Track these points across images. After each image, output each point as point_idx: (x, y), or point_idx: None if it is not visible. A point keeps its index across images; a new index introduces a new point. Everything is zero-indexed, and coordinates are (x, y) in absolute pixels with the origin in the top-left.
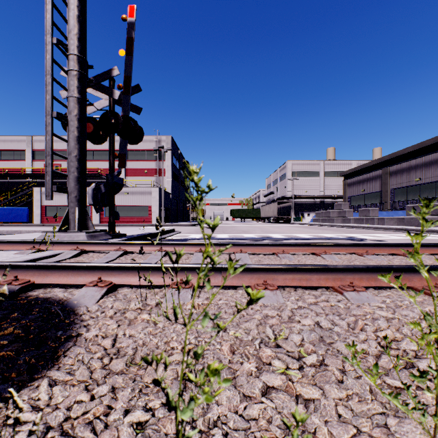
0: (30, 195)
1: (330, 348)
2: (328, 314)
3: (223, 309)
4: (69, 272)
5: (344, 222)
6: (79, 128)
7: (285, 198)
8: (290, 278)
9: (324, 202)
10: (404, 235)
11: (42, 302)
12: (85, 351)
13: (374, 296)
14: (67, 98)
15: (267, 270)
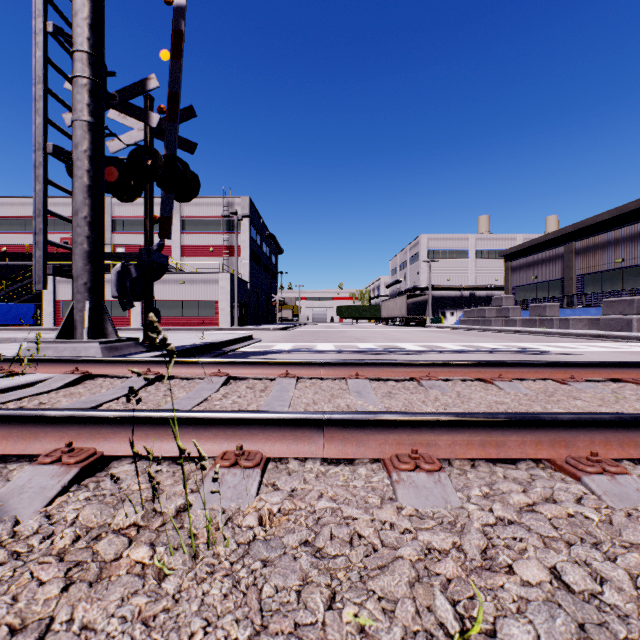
0: None
1: None
2: (569, 541)
3: (326, 528)
4: (13, 428)
5: (507, 324)
6: (90, 171)
7: (417, 289)
8: (463, 440)
9: (475, 295)
10: (605, 344)
11: None
12: None
13: None
14: (71, 122)
15: (415, 425)
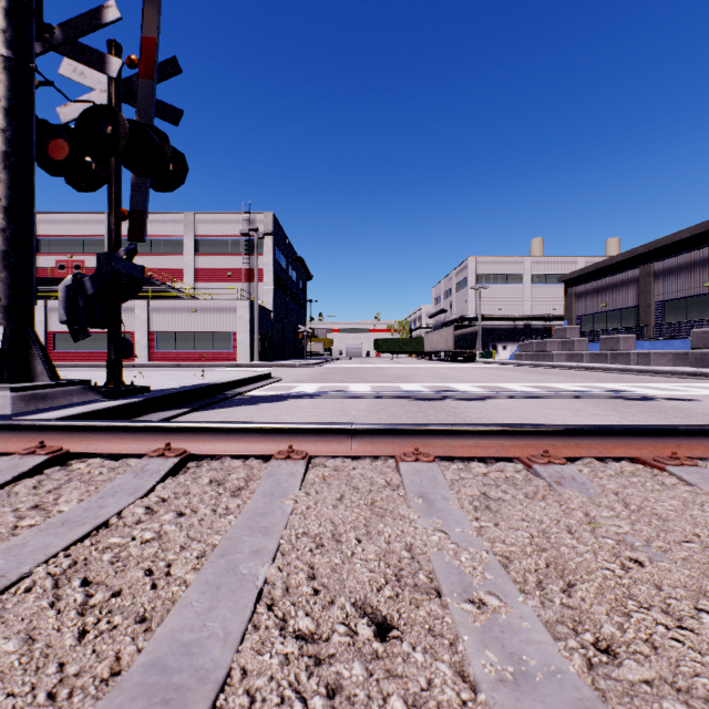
0: None
1: None
2: None
3: None
4: None
5: (572, 359)
6: (6, 131)
7: (465, 319)
8: None
9: (530, 326)
10: None
11: None
12: None
13: None
14: None
15: None
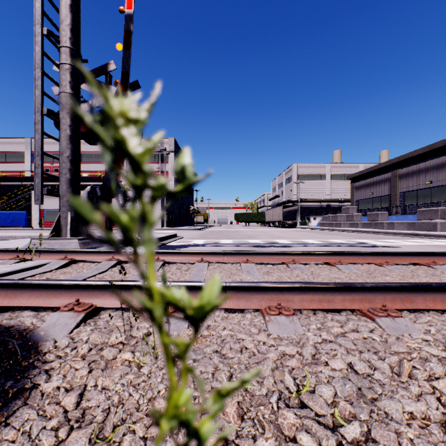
0: (29, 198)
1: (375, 408)
2: (361, 351)
3: (228, 344)
4: (42, 291)
5: (352, 226)
6: (71, 126)
7: (290, 201)
8: (308, 298)
9: (330, 205)
10: (417, 240)
11: (0, 332)
12: (36, 416)
13: (413, 323)
14: (59, 94)
15: (280, 289)
